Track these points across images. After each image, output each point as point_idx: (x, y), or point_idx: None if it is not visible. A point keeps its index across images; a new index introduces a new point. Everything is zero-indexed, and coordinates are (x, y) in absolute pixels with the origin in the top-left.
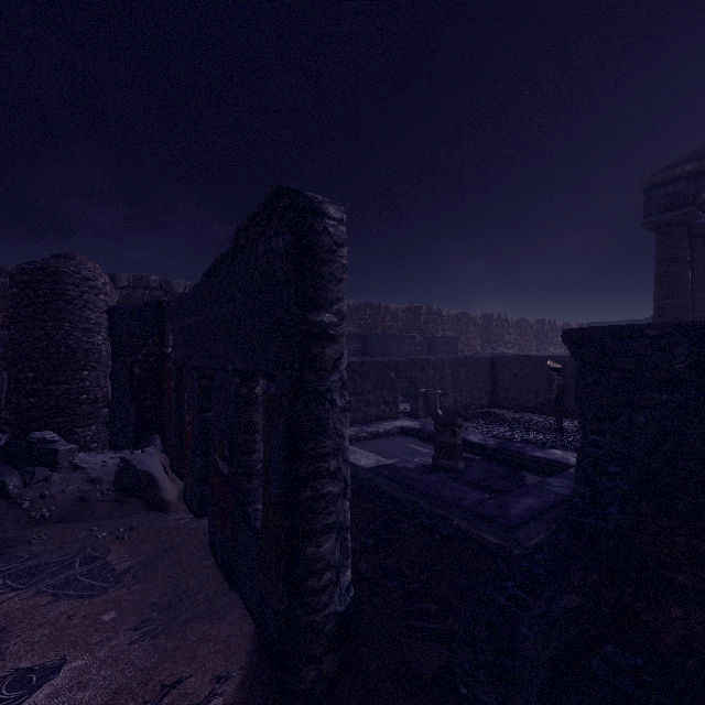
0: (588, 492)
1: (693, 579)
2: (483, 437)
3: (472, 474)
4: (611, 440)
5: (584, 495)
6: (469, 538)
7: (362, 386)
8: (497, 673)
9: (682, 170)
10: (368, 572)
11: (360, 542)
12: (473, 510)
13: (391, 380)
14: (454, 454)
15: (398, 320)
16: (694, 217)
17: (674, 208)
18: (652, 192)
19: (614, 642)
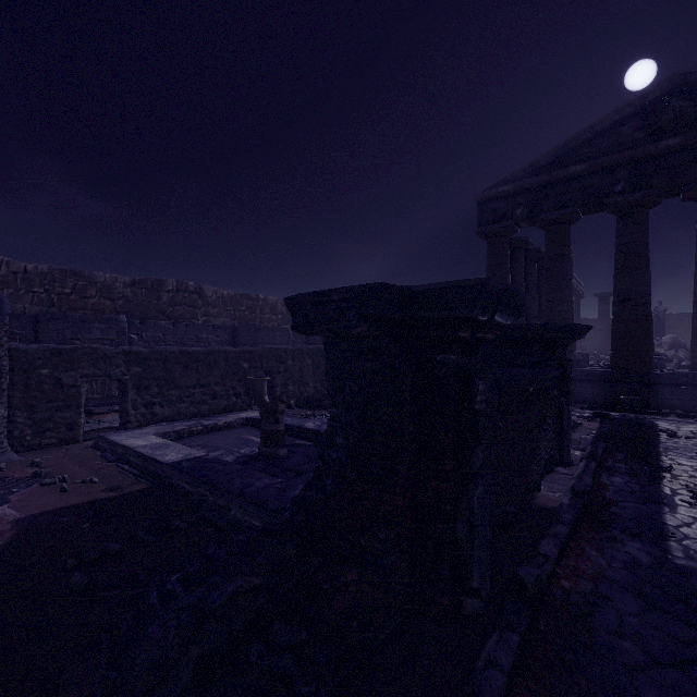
0: (320, 466)
1: (372, 541)
2: (320, 424)
3: (291, 460)
4: (342, 411)
5: (317, 468)
6: (242, 526)
7: (209, 377)
8: (105, 690)
9: (503, 189)
10: (80, 585)
11: (101, 549)
12: (252, 497)
13: (244, 371)
14: (276, 441)
15: (277, 312)
16: (512, 230)
17: (499, 221)
18: (484, 206)
19: (286, 619)
